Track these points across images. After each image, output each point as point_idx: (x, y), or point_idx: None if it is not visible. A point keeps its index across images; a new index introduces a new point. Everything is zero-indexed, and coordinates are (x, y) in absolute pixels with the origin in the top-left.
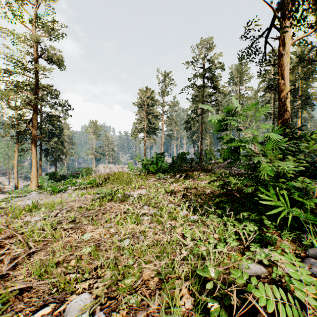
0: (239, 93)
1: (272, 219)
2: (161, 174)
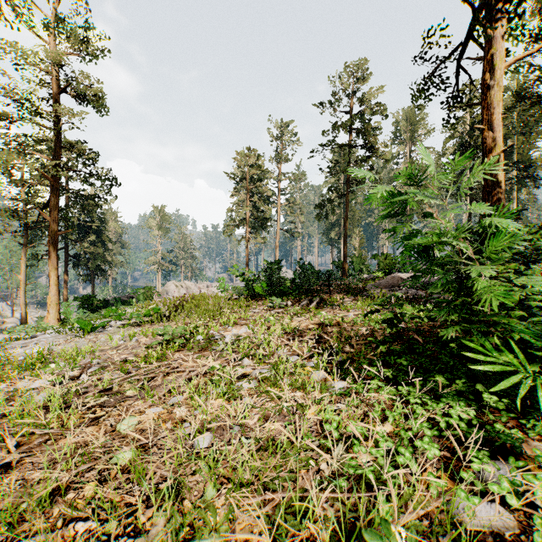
0: (410, 158)
1: (500, 392)
2: (275, 298)
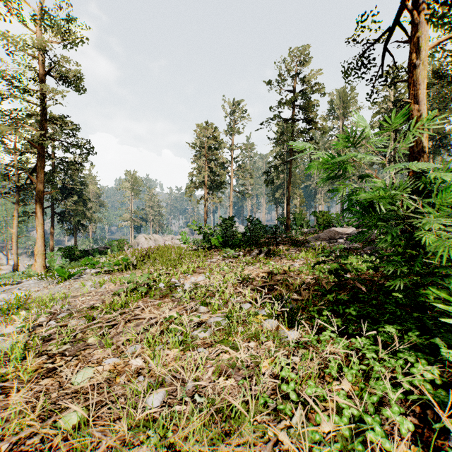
0: (342, 131)
1: None
2: (229, 249)
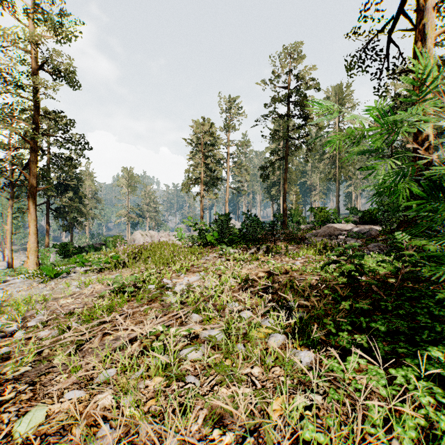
0: (338, 127)
1: None
2: (225, 246)
